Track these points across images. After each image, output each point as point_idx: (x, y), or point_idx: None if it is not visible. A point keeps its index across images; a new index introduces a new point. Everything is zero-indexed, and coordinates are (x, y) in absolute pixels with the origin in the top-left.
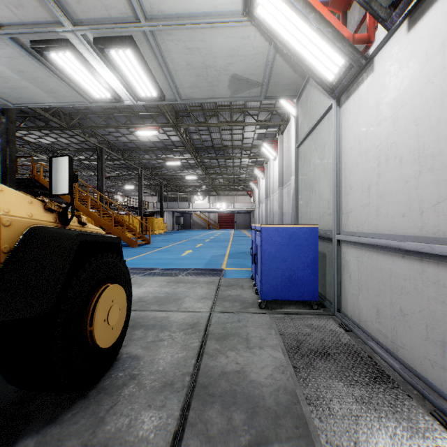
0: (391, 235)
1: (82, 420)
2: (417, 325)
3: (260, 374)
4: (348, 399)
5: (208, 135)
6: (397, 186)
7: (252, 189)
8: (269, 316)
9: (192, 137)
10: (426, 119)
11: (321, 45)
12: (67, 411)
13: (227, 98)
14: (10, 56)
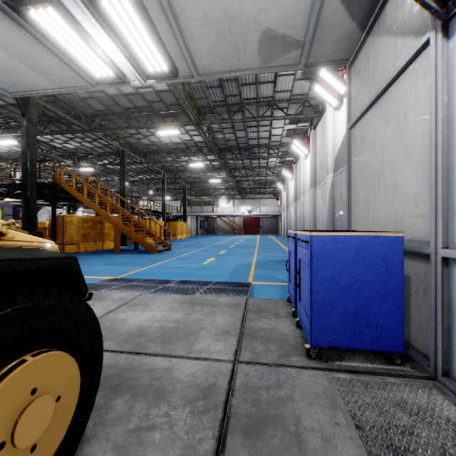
0: None
1: None
2: None
3: None
4: None
5: (232, 134)
6: None
7: (279, 192)
8: (327, 375)
9: (215, 136)
10: None
11: None
12: None
13: (255, 69)
14: None
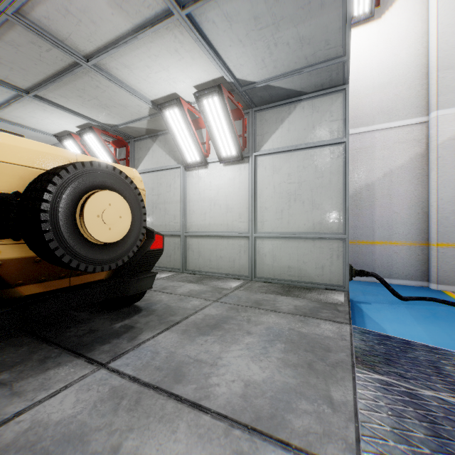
0: None
1: None
2: None
3: None
4: None
5: None
6: None
7: None
8: None
9: None
10: None
11: None
12: None
13: None
14: None
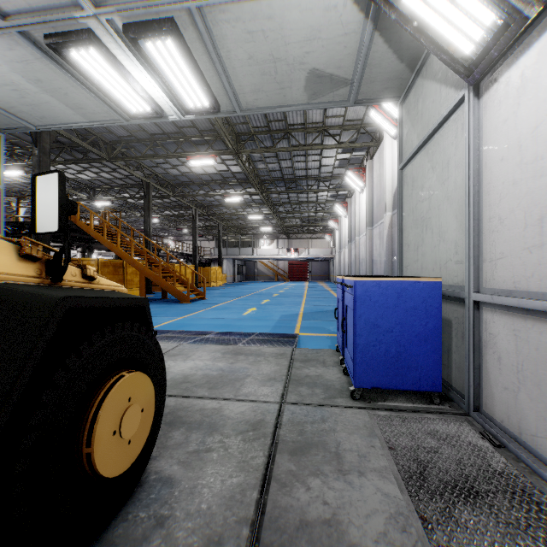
0: None
1: None
2: None
3: (364, 528)
4: None
5: (276, 164)
6: None
7: (331, 231)
8: (368, 413)
9: (256, 166)
10: None
11: None
12: None
13: (302, 105)
14: (22, 59)
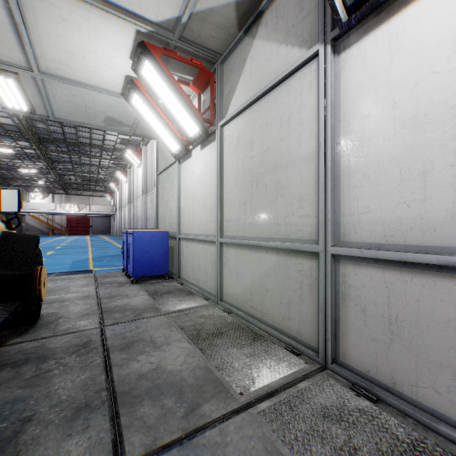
0: (197, 234)
1: (42, 330)
2: (202, 269)
3: (136, 303)
4: (175, 301)
5: (59, 128)
6: (198, 213)
7: (112, 191)
8: (139, 286)
9: (35, 124)
10: (204, 189)
11: (168, 136)
12: (28, 331)
13: (101, 126)
14: None
